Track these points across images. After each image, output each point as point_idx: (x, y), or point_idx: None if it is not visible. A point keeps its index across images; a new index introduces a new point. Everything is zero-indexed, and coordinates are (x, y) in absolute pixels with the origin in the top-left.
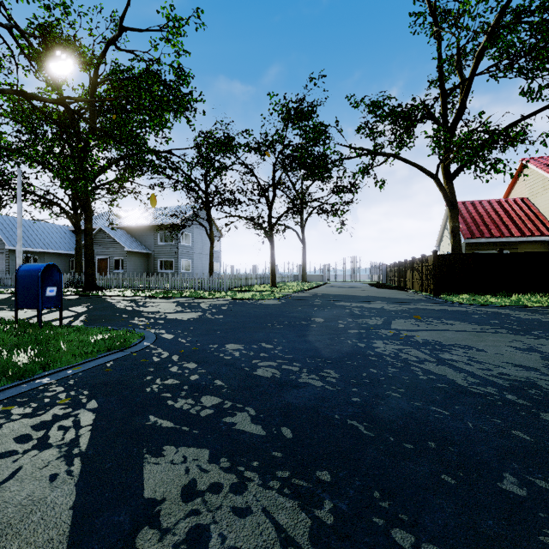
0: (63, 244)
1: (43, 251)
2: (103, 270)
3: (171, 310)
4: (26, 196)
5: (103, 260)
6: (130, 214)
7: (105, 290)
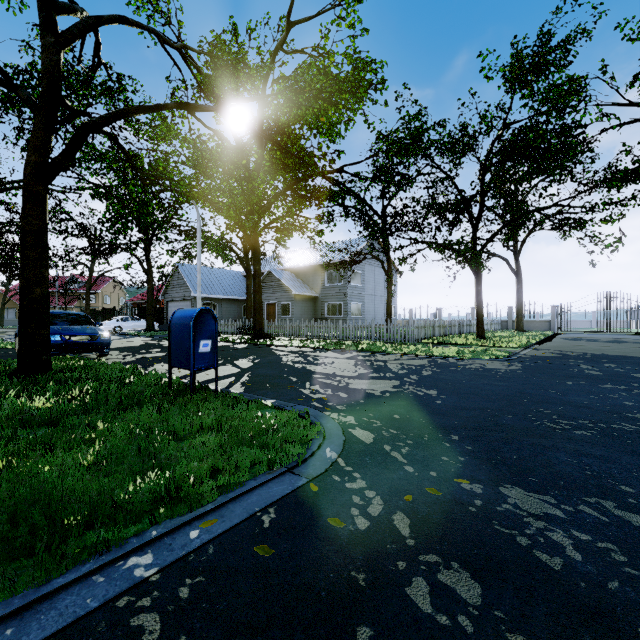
0: (236, 289)
1: (220, 297)
2: (271, 316)
3: (351, 372)
4: (205, 242)
5: (271, 305)
6: (297, 254)
7: (273, 338)
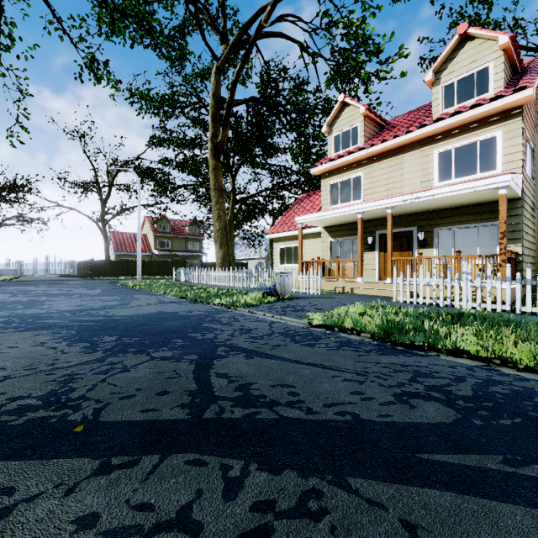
0: None
1: None
2: None
3: None
4: None
5: None
6: None
7: None
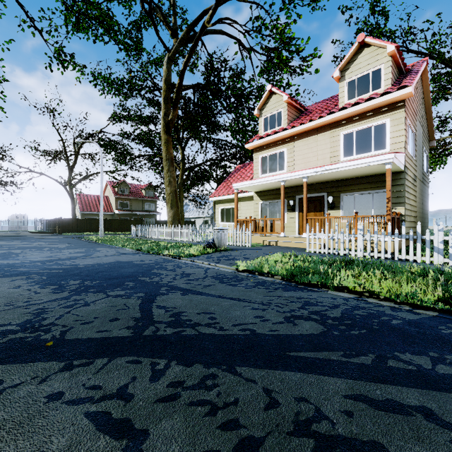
0: None
1: None
2: None
3: None
4: None
5: None
6: None
7: None
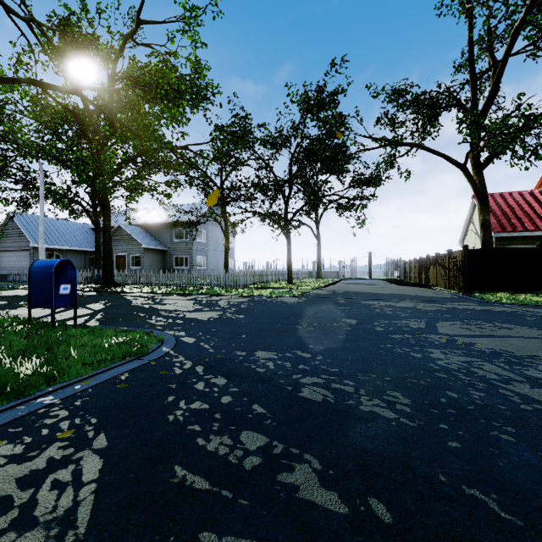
0: (83, 241)
1: (65, 249)
2: (121, 267)
3: (189, 308)
4: (48, 194)
5: (121, 257)
6: (147, 211)
7: (123, 286)
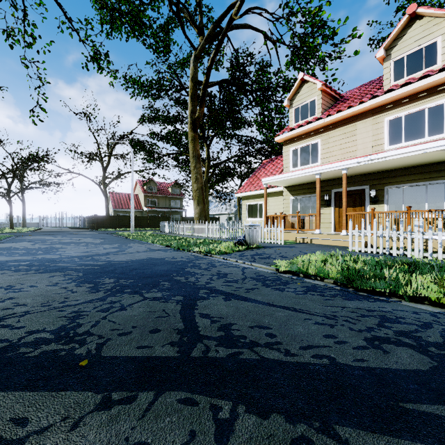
0: None
1: None
2: None
3: None
4: None
5: None
6: None
7: None
